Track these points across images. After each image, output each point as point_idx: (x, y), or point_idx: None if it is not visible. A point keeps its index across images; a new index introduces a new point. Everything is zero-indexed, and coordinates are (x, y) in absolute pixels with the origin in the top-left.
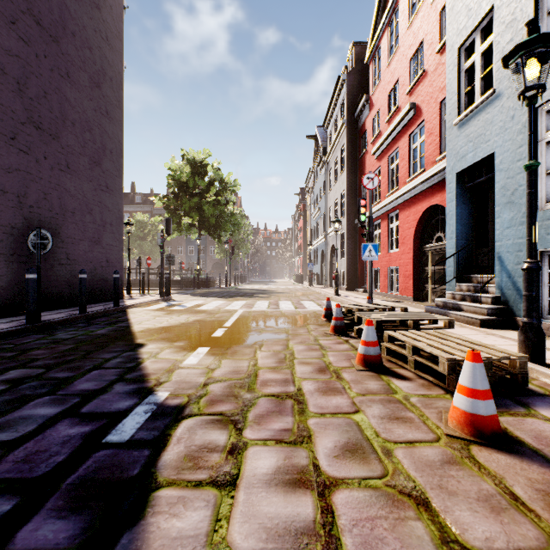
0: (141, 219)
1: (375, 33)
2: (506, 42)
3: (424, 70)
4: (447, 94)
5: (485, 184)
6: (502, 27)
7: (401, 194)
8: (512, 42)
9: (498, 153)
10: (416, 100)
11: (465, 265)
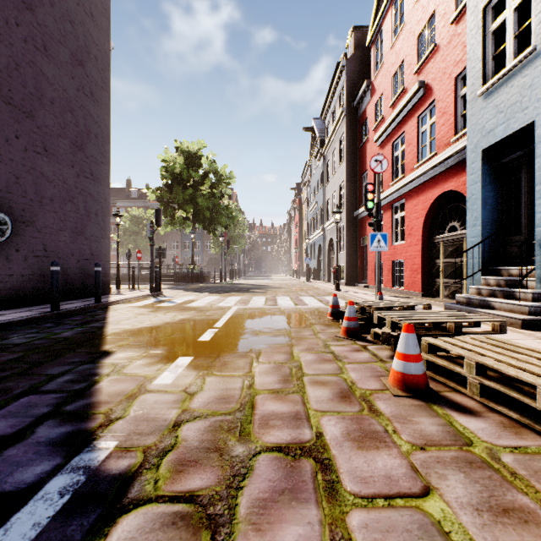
0: (136, 214)
1: (377, 14)
2: None
3: (435, 45)
4: (469, 61)
5: (517, 162)
6: None
7: (408, 181)
8: None
9: (539, 121)
10: (425, 78)
11: (491, 256)
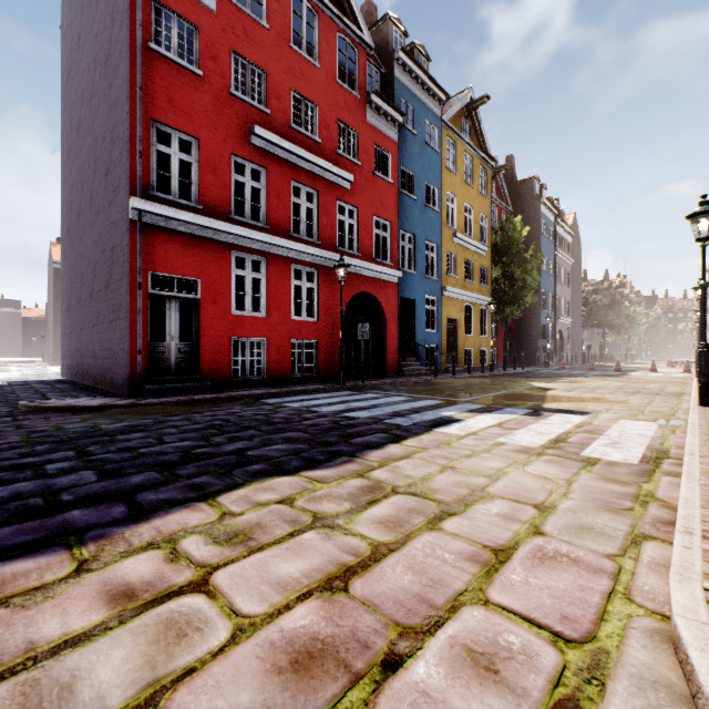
0: None
1: None
2: None
3: None
4: None
5: None
6: None
7: None
8: None
9: None
10: None
11: None
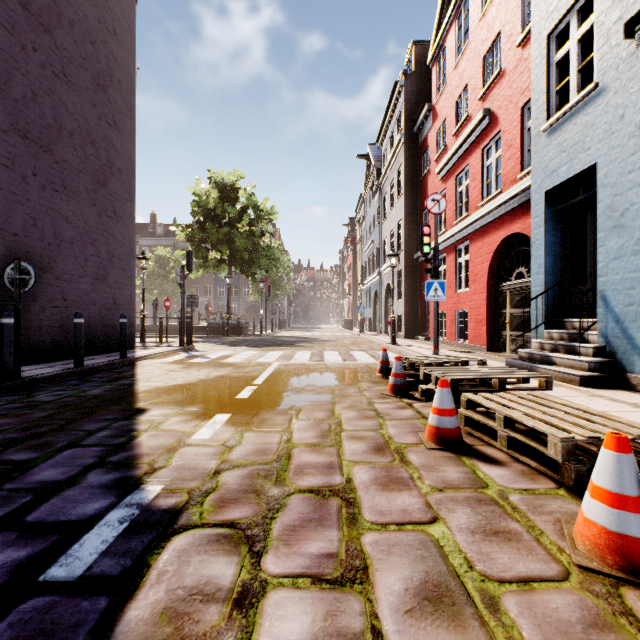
0: (162, 254)
1: (439, 28)
2: (613, 21)
3: (501, 69)
4: (532, 93)
5: (583, 205)
6: (607, 2)
7: (472, 221)
8: (621, 21)
9: (601, 164)
10: (491, 106)
11: (556, 308)
